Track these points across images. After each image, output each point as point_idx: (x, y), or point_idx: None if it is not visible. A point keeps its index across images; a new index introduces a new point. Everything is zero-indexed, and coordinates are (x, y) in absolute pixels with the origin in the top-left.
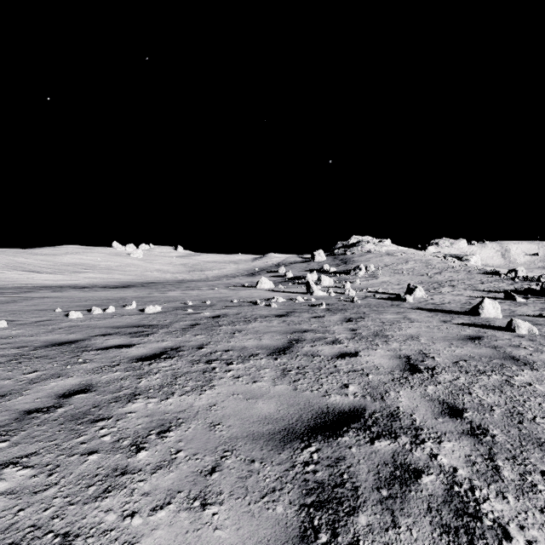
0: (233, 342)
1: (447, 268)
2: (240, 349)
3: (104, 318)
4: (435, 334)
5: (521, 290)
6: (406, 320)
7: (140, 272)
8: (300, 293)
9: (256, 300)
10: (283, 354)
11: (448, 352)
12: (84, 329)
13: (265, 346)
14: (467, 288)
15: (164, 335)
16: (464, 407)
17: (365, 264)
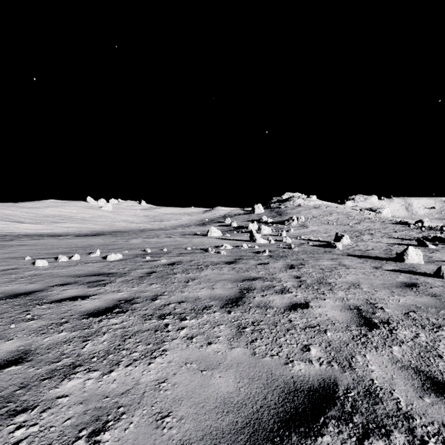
0: (187, 292)
1: (364, 219)
2: (193, 300)
3: (68, 265)
4: (373, 281)
5: (429, 238)
6: (342, 267)
7: (109, 222)
8: (244, 240)
9: (207, 247)
10: (236, 306)
11: (394, 302)
12: (46, 278)
13: (217, 296)
14: (384, 236)
15: (121, 285)
16: (444, 378)
17: (297, 216)
